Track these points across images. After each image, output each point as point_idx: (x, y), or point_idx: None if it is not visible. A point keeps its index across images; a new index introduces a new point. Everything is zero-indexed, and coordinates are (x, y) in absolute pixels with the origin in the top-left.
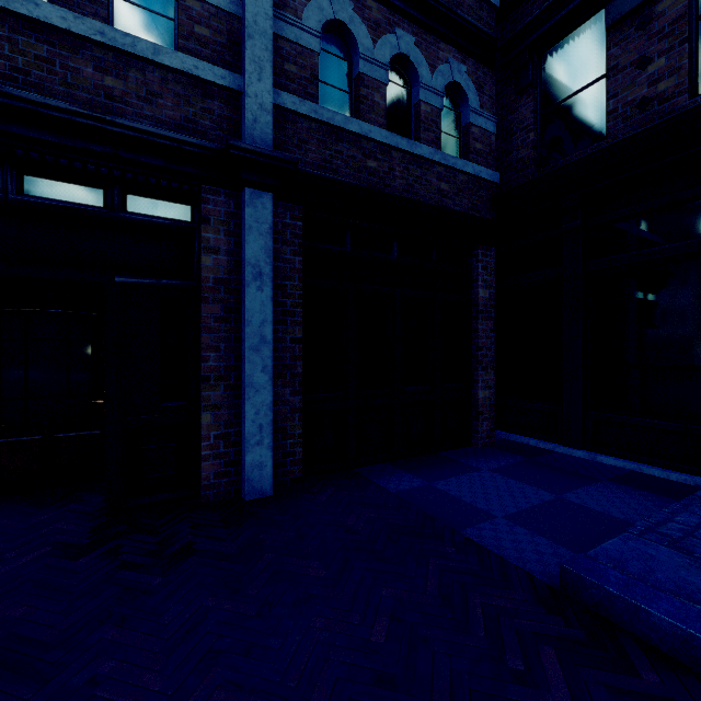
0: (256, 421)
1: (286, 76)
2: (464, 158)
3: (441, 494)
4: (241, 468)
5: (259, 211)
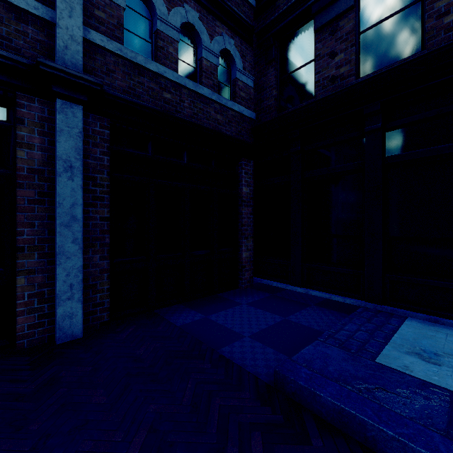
0: (67, 281)
1: (96, 19)
2: (233, 100)
3: (212, 324)
4: (55, 318)
5: (69, 118)
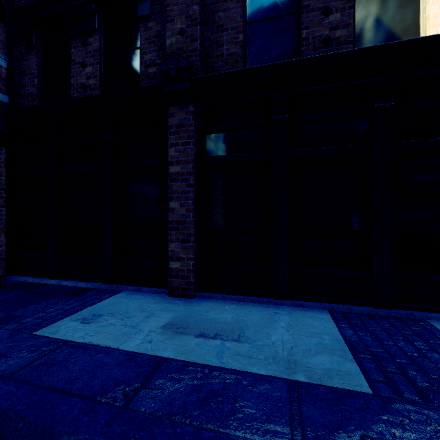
0: None
1: None
2: None
3: None
4: None
5: None
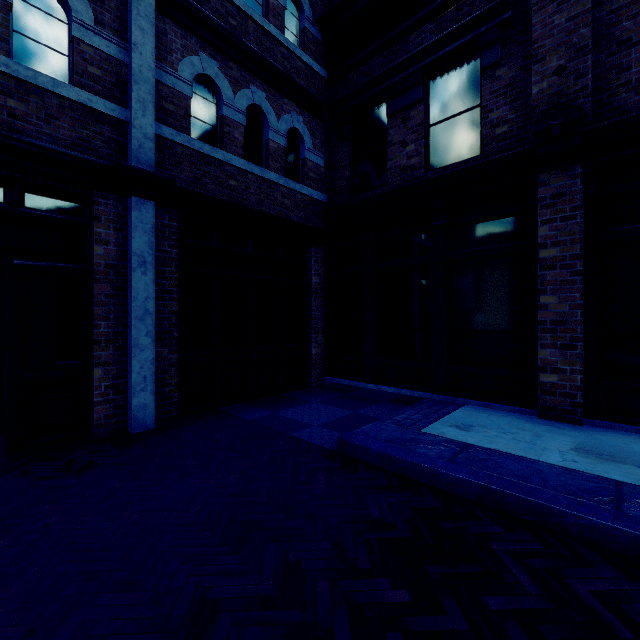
0: (141, 373)
1: (165, 112)
2: (302, 182)
3: (281, 418)
4: (128, 410)
5: (143, 215)
